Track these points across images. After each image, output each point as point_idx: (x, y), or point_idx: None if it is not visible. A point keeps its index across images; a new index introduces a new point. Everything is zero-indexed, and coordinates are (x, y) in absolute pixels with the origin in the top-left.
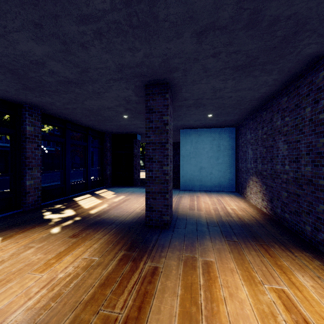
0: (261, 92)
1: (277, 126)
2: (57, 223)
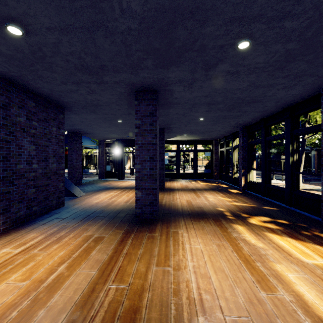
0: (40, 87)
1: (19, 121)
2: (234, 212)
